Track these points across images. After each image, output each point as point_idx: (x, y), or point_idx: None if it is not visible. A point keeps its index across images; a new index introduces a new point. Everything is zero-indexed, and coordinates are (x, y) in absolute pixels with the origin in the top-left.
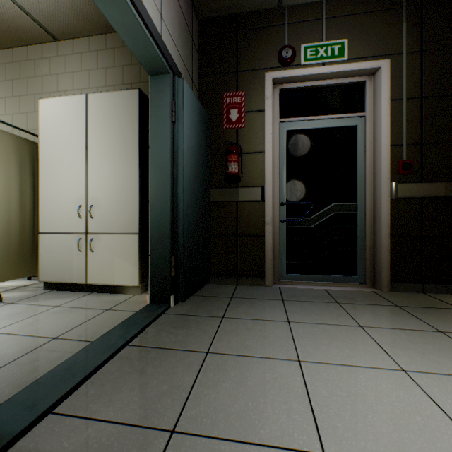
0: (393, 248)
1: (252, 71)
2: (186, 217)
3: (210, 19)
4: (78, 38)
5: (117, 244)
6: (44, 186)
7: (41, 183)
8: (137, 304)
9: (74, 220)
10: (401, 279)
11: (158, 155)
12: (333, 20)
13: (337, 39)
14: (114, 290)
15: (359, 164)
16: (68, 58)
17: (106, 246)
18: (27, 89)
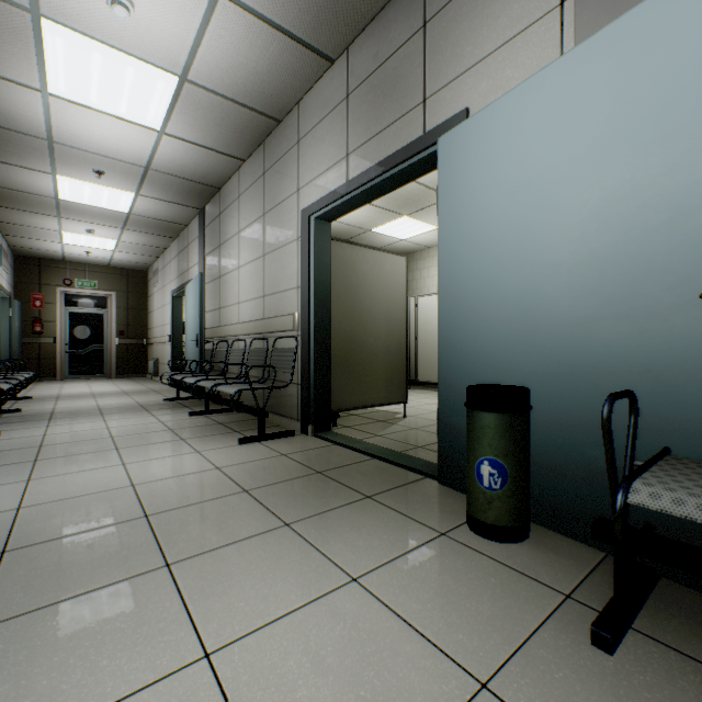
0: (118, 362)
1: (50, 285)
2: (17, 351)
3: (23, 255)
4: None
5: None
6: None
7: None
8: None
9: None
10: (121, 373)
11: (4, 328)
12: (92, 272)
13: (94, 280)
14: None
15: (106, 329)
16: None
17: None
18: None
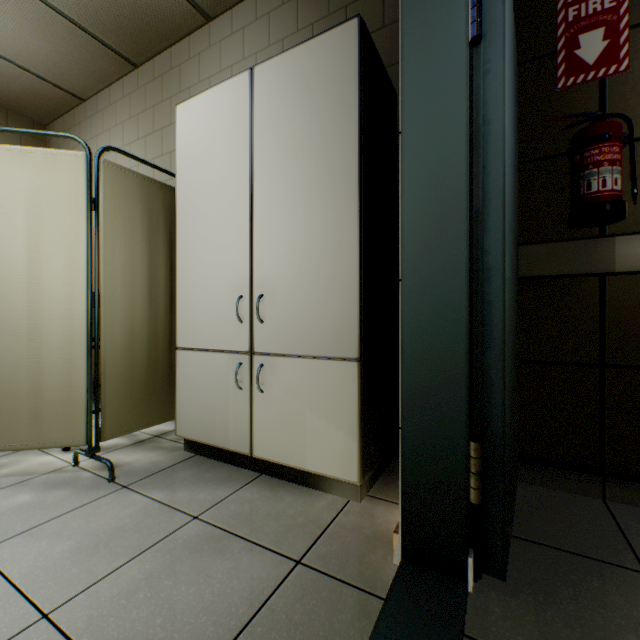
0: None
1: None
2: (506, 325)
3: None
4: (238, 4)
5: (310, 381)
6: (184, 262)
7: (179, 258)
8: (363, 547)
9: (229, 326)
10: None
11: (426, 148)
12: None
13: None
14: (303, 479)
15: None
16: (223, 46)
17: (288, 383)
18: (171, 115)
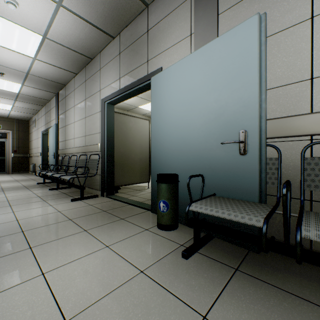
0: (13, 165)
1: None
2: None
3: None
4: None
5: None
6: None
7: None
8: None
9: None
10: (15, 171)
11: None
12: None
13: None
14: None
15: (6, 149)
16: None
17: None
18: None
